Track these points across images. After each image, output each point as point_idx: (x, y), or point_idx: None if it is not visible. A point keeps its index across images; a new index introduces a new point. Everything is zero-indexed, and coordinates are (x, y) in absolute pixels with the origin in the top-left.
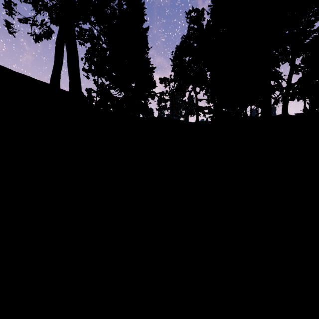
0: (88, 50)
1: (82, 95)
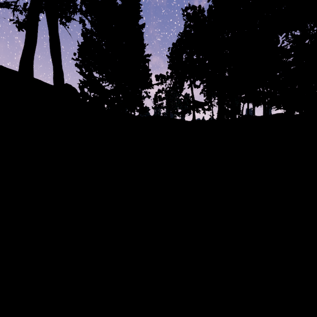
0: (82, 44)
1: (64, 84)
